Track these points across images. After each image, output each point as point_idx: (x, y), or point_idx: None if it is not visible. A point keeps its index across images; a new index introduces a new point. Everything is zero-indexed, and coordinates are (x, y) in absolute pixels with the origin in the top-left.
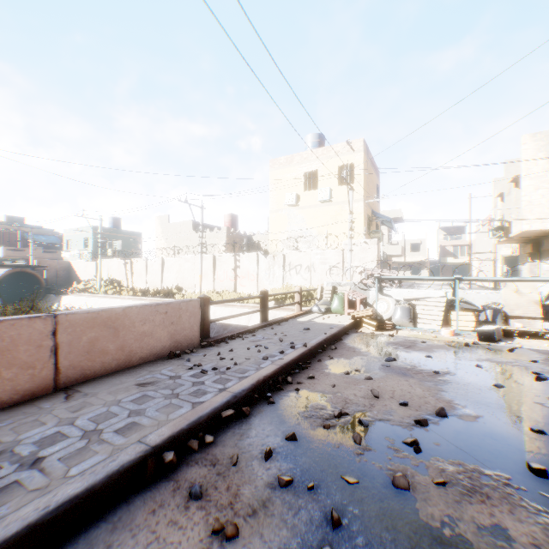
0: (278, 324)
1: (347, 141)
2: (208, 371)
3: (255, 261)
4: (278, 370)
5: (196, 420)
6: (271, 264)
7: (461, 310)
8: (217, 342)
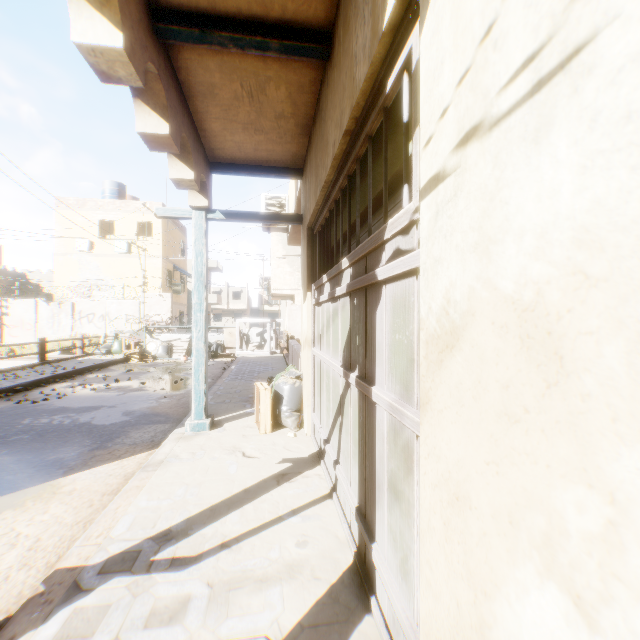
0: (58, 362)
1: (145, 203)
2: (2, 380)
3: (34, 308)
4: (52, 376)
5: (5, 388)
6: (57, 312)
7: None
8: (2, 372)
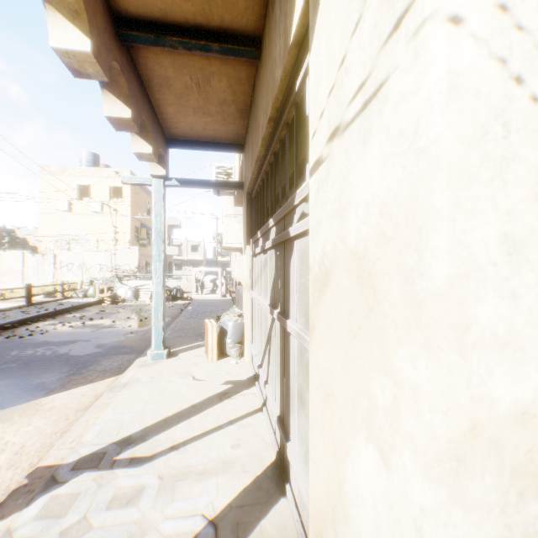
0: (41, 304)
1: (116, 170)
2: None
3: (21, 259)
4: (36, 316)
5: None
6: (41, 262)
7: None
8: None
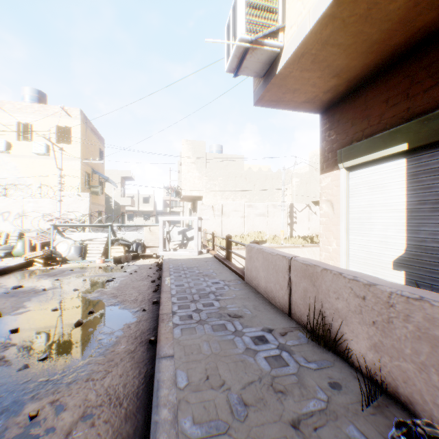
0: None
1: (63, 106)
2: None
3: None
4: None
5: None
6: None
7: (118, 245)
8: None
